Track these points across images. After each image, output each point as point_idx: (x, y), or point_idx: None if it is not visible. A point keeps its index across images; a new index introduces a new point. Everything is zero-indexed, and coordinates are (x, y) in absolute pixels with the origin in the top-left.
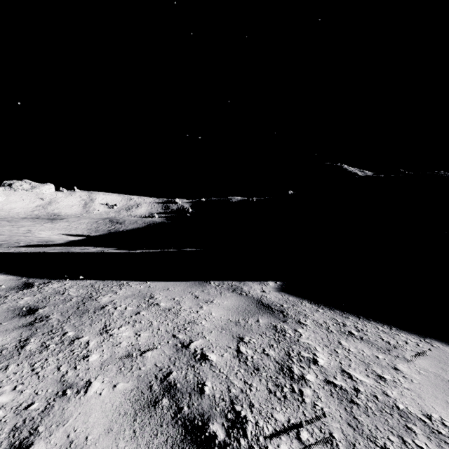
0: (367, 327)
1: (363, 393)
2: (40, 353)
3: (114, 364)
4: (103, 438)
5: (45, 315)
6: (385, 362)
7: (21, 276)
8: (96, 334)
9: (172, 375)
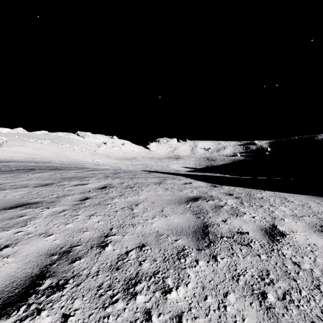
0: None
1: None
2: (252, 207)
3: (288, 216)
4: (304, 232)
5: (238, 196)
6: None
7: (207, 182)
8: (269, 206)
9: None
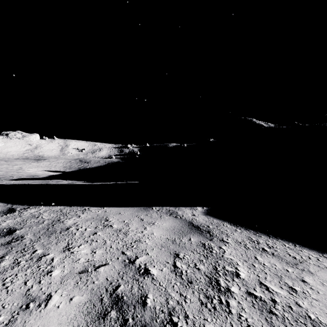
0: (276, 244)
1: (280, 304)
2: (12, 269)
3: (72, 278)
4: None
5: (20, 235)
6: (294, 275)
7: (7, 203)
8: (60, 251)
9: (120, 289)
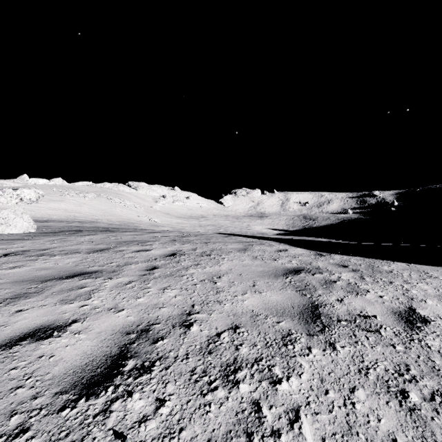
0: None
1: None
2: (377, 283)
3: (432, 297)
4: None
5: (355, 269)
6: None
7: (309, 250)
8: (402, 283)
9: None
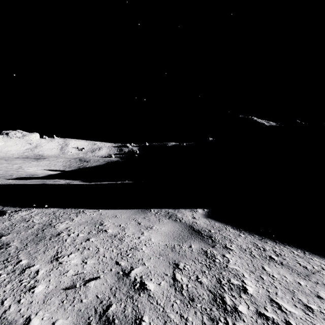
0: (284, 251)
1: None
2: None
3: (57, 296)
4: None
5: (6, 242)
6: (308, 289)
7: None
8: (47, 262)
9: (110, 310)
